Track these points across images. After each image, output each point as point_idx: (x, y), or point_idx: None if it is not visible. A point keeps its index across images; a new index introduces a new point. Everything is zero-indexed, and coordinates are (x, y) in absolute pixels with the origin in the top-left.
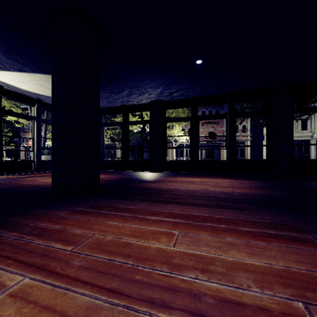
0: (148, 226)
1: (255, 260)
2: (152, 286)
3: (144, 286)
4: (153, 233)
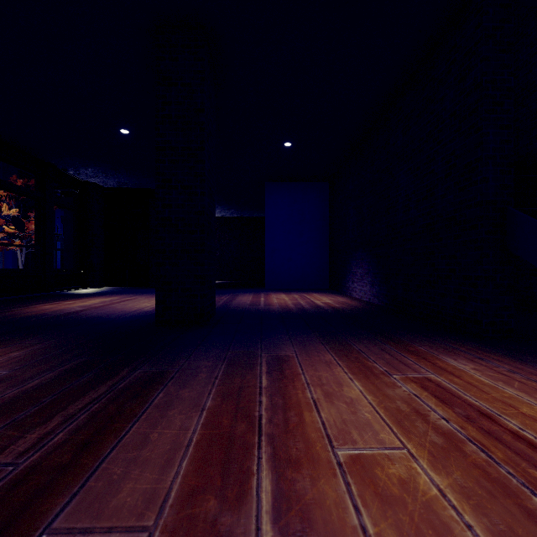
0: (359, 536)
1: (353, 384)
2: (518, 452)
3: (532, 460)
4: (386, 501)
